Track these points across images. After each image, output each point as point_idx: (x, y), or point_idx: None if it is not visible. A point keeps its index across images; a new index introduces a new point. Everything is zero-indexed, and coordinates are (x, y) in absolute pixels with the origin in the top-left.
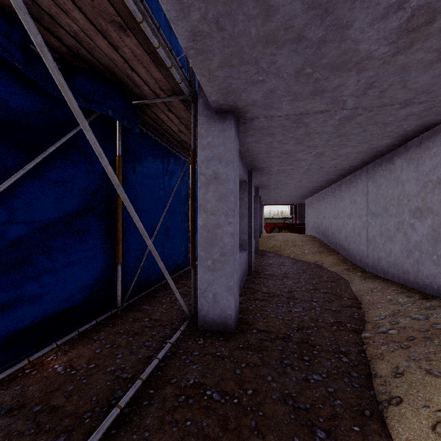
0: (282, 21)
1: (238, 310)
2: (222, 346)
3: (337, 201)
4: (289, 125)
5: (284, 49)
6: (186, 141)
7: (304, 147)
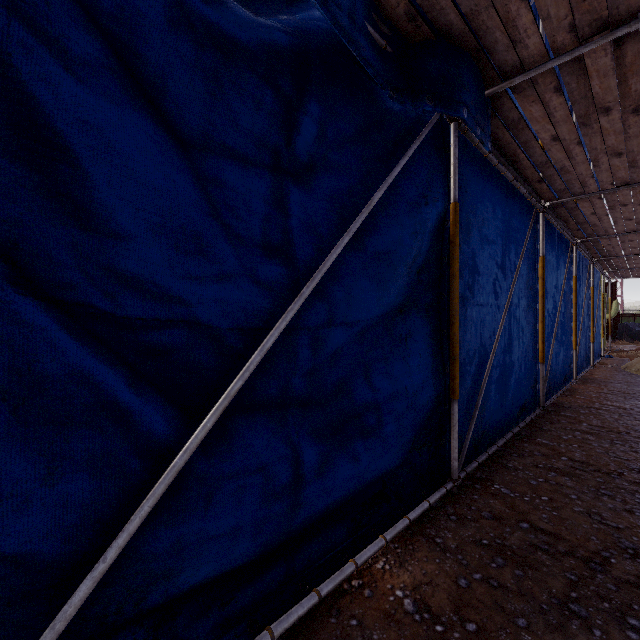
0: None
1: None
2: None
3: None
4: None
5: None
6: (555, 161)
7: None
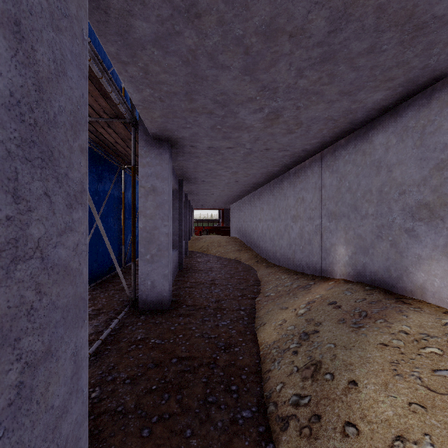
0: (201, 104)
1: (171, 294)
2: (160, 317)
3: (252, 208)
4: (210, 153)
5: (202, 116)
6: (121, 150)
7: (223, 167)
